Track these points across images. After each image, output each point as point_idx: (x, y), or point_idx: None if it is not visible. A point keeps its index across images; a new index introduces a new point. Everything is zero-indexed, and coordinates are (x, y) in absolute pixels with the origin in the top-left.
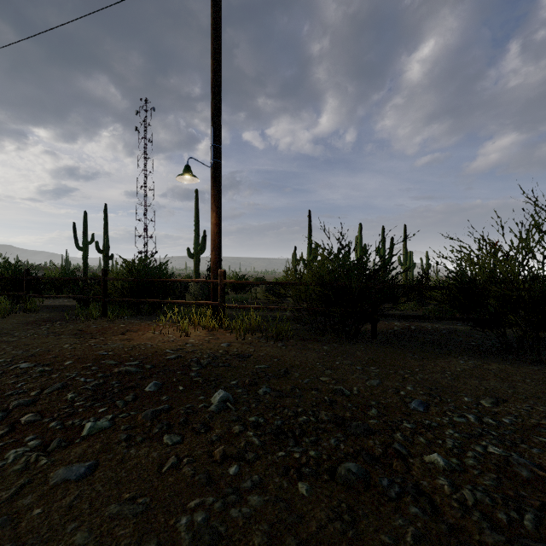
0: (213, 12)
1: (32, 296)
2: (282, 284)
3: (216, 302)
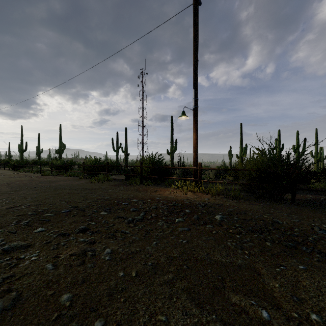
0: (194, 30)
1: (110, 174)
2: (234, 170)
3: (196, 179)
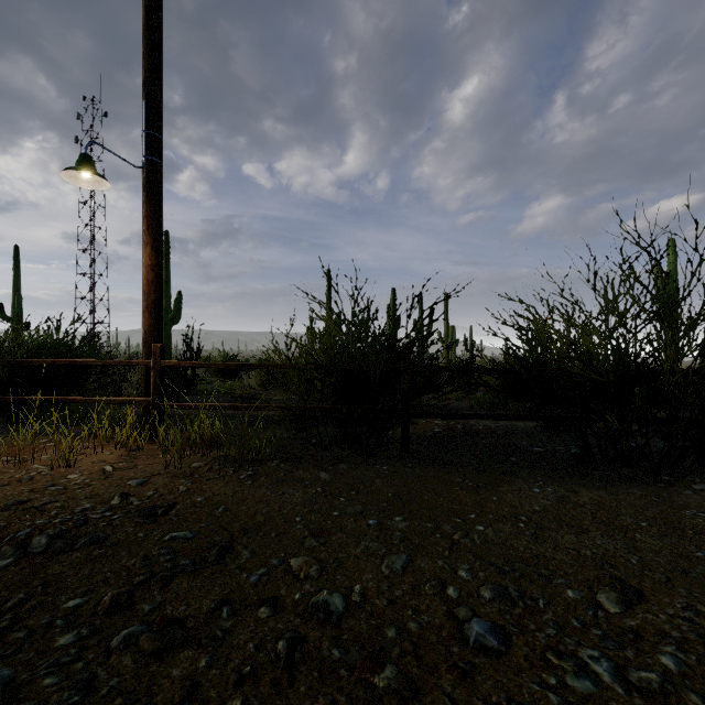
0: None
1: None
2: (261, 367)
3: (147, 399)
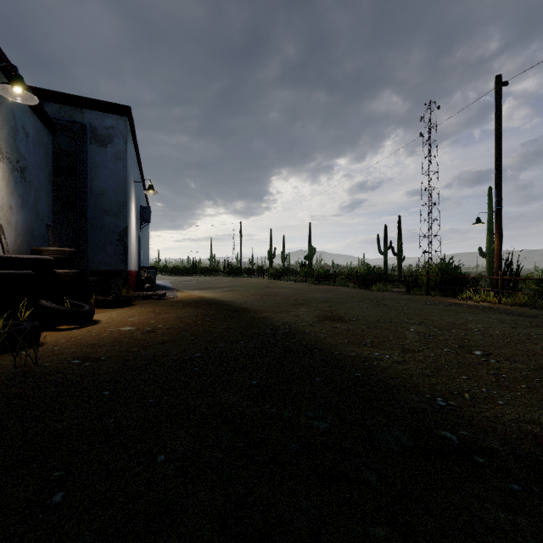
0: (496, 122)
1: (389, 283)
2: None
3: (497, 289)
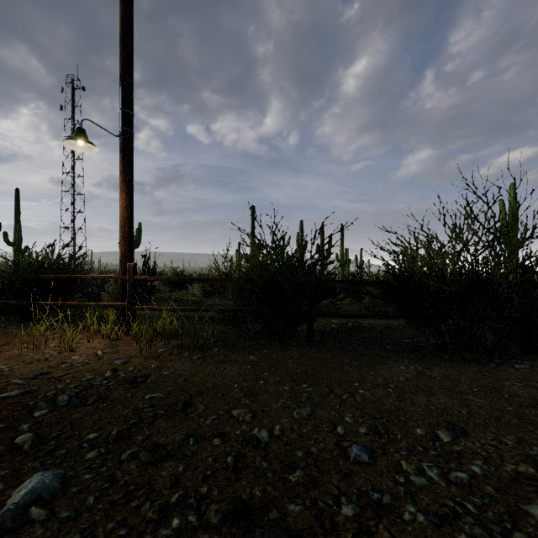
0: None
1: None
2: (206, 280)
3: (123, 303)
